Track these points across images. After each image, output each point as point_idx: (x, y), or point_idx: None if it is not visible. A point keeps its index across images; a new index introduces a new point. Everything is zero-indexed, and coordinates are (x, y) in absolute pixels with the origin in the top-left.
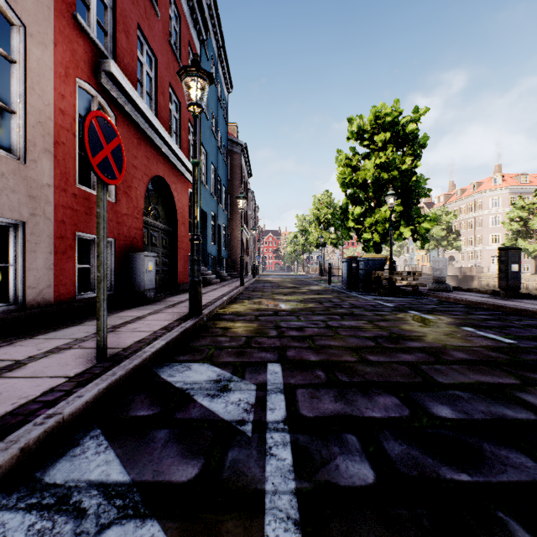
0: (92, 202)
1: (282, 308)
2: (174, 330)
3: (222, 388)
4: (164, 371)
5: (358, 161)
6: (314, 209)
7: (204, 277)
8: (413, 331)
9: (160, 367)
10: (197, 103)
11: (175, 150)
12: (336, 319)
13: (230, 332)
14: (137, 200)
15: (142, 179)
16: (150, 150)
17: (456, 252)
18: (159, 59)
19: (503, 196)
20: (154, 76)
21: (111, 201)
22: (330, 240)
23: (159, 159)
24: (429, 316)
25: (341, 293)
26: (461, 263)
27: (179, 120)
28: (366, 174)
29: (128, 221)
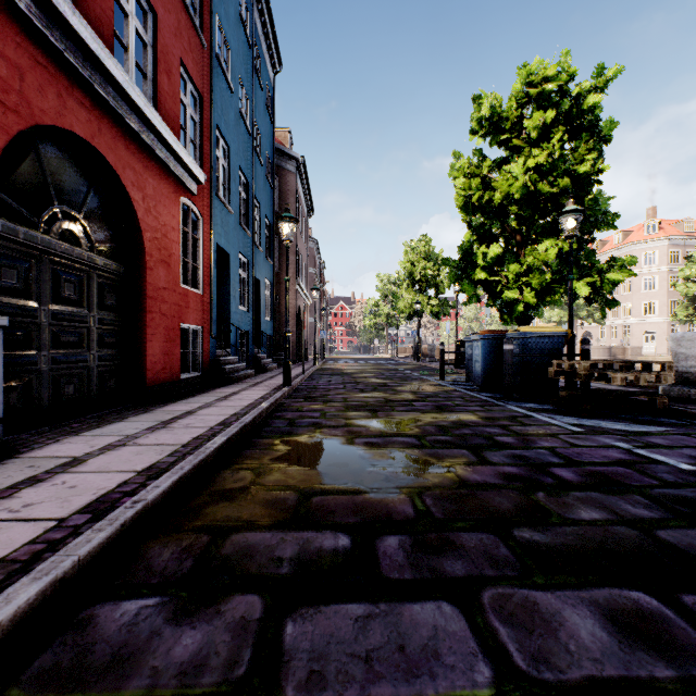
0: None
1: (379, 492)
2: None
3: None
4: None
5: (488, 171)
6: (405, 261)
7: (219, 368)
8: None
9: None
10: None
11: (125, 87)
12: None
13: None
14: None
15: None
16: (28, 50)
17: (594, 327)
18: None
19: (661, 250)
20: None
21: None
22: (429, 307)
23: (73, 92)
24: None
25: (485, 404)
26: (600, 341)
27: (152, 48)
28: (509, 187)
29: None
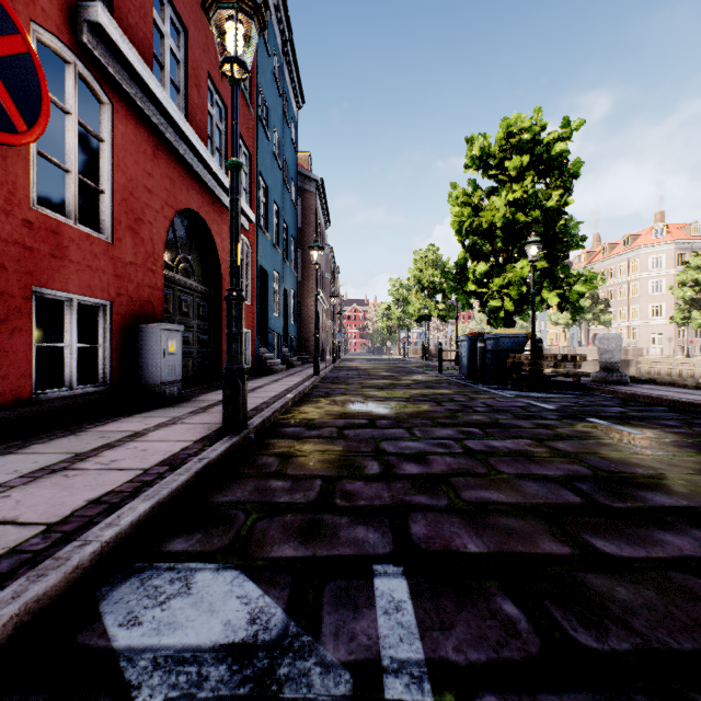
0: (66, 238)
1: (380, 412)
2: (182, 467)
3: (254, 693)
4: (122, 598)
5: (480, 199)
6: (415, 269)
7: (262, 362)
8: (631, 464)
9: (119, 579)
10: (237, 58)
11: (217, 173)
12: (477, 435)
13: (293, 466)
14: (152, 242)
15: (161, 210)
16: (176, 168)
17: (603, 329)
18: (192, 34)
19: (668, 254)
20: (184, 58)
21: (103, 240)
22: (436, 311)
23: (192, 184)
24: (630, 429)
25: (462, 386)
26: None
27: (224, 132)
28: (493, 216)
29: (137, 275)
